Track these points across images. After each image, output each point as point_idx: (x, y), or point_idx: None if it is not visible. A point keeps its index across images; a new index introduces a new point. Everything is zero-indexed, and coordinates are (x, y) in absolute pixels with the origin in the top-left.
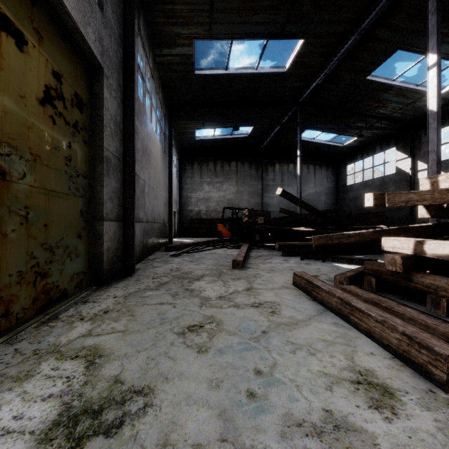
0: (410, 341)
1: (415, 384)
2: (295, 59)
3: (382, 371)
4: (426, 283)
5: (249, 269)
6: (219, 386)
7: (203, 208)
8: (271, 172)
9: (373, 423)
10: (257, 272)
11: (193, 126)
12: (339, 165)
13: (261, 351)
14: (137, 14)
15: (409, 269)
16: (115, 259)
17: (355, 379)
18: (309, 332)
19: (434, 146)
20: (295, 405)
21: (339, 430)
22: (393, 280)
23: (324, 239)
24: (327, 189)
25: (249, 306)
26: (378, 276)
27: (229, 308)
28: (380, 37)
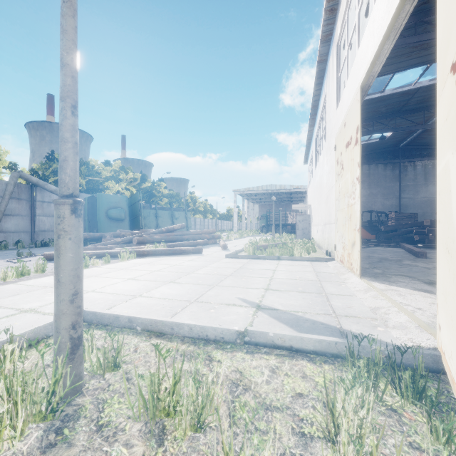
0: None
1: None
2: None
3: None
4: None
5: (432, 258)
6: None
7: None
8: (411, 171)
9: None
10: None
11: None
12: None
13: None
14: None
15: None
16: None
17: None
18: None
19: None
20: None
21: None
22: None
23: None
24: None
25: None
26: None
27: None
28: None
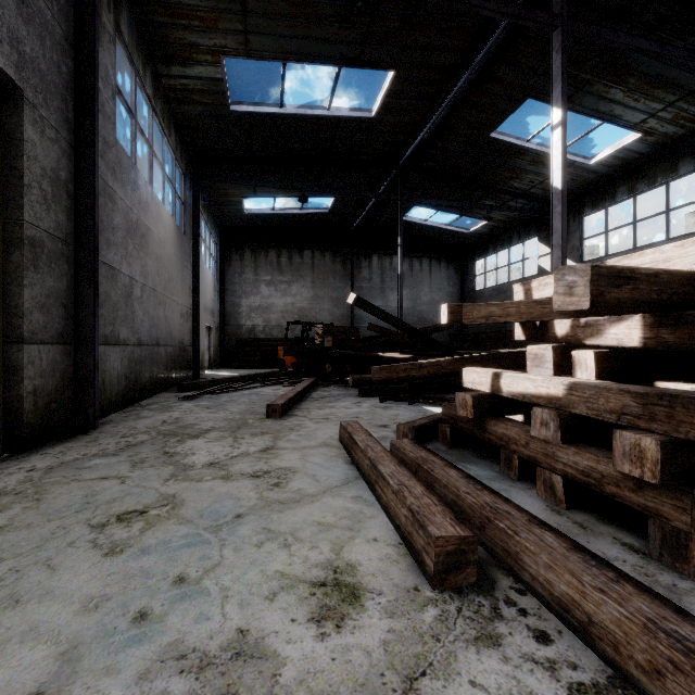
0: (413, 519)
1: (402, 580)
2: (385, 99)
3: (370, 565)
4: (499, 434)
5: (292, 417)
6: (98, 608)
7: (260, 321)
8: (366, 268)
9: (297, 643)
10: (300, 422)
11: (239, 193)
12: (466, 260)
13: (210, 546)
14: (114, 5)
15: (483, 413)
16: (55, 406)
17: (321, 579)
18: (306, 513)
19: (559, 238)
20: (199, 627)
21: (238, 659)
22: (468, 430)
23: (387, 371)
24: (448, 296)
25: (246, 476)
26: (455, 425)
27: (212, 481)
28: (503, 78)
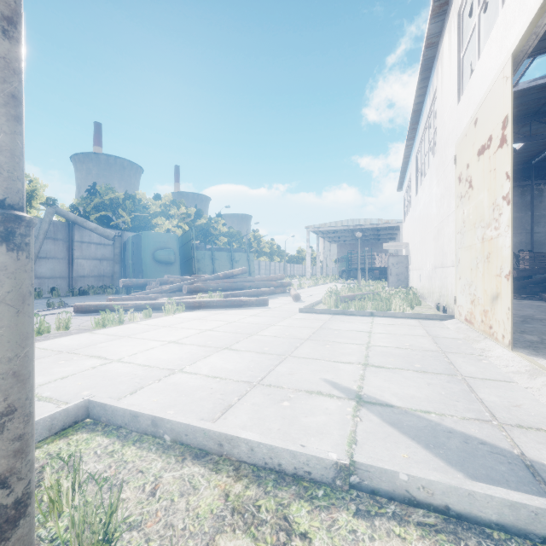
0: None
1: None
2: None
3: None
4: None
5: None
6: None
7: None
8: None
9: None
10: None
11: None
12: None
13: None
14: None
15: None
16: None
17: None
18: None
19: None
20: None
21: None
22: None
23: None
24: None
25: None
26: None
27: None
28: None
